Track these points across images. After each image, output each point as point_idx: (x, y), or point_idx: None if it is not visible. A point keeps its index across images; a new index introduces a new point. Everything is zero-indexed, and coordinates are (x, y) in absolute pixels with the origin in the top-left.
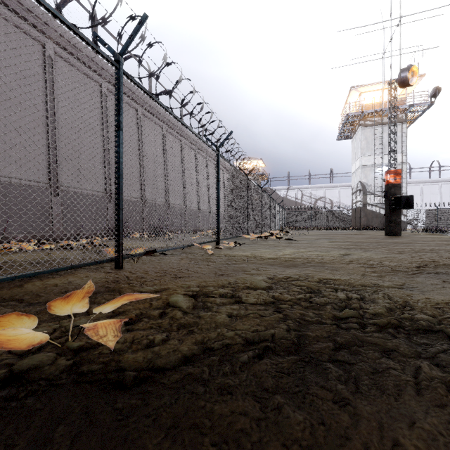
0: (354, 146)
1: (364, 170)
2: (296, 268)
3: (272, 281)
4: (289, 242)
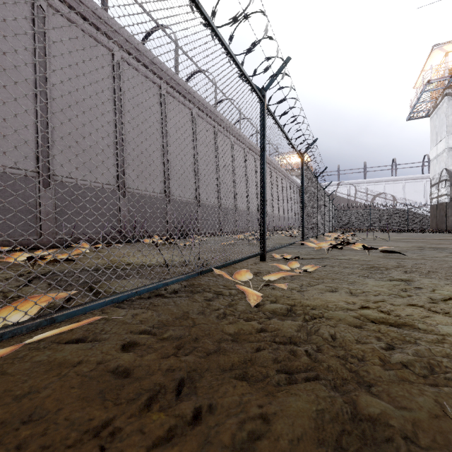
0: (433, 125)
1: None
2: None
3: None
4: (383, 254)
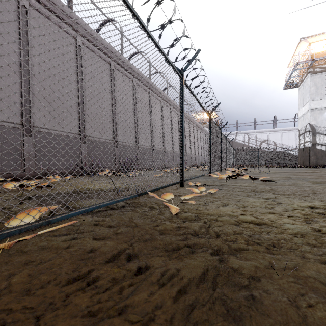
0: (301, 93)
1: (313, 113)
2: None
3: None
4: (263, 182)
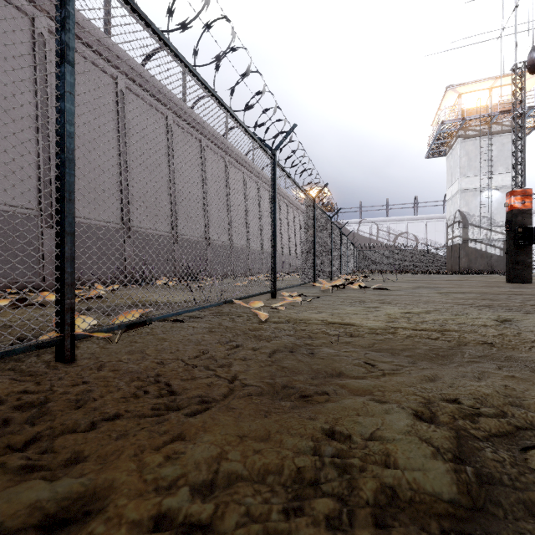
0: (449, 165)
1: (465, 195)
2: (456, 368)
3: (448, 441)
4: (378, 292)
